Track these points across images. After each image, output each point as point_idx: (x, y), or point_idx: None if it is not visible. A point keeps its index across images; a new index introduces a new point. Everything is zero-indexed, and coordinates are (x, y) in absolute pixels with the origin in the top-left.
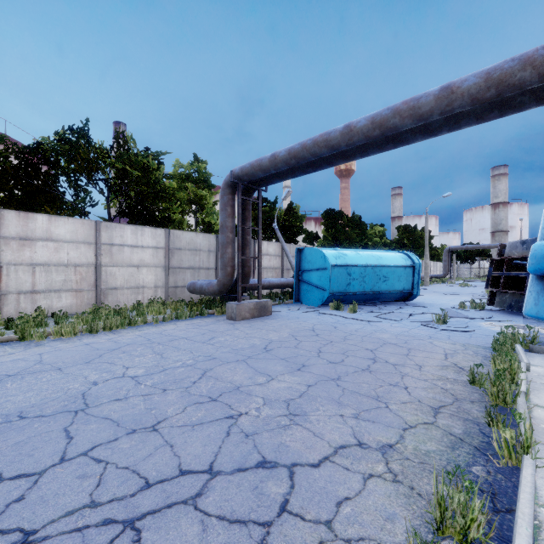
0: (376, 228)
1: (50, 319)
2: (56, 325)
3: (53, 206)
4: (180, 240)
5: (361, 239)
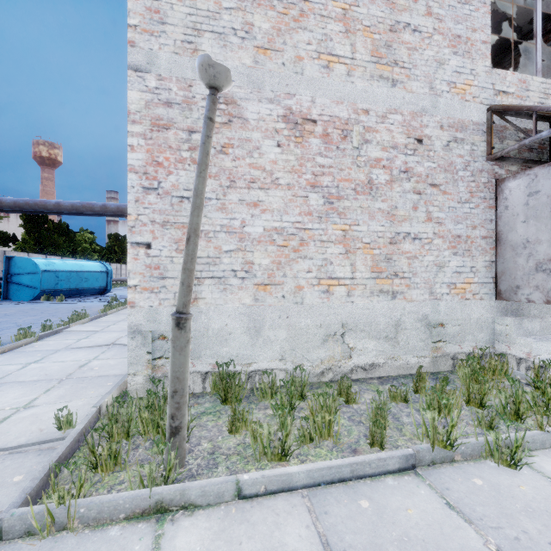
0: (87, 235)
1: None
2: None
3: None
4: None
5: (69, 245)
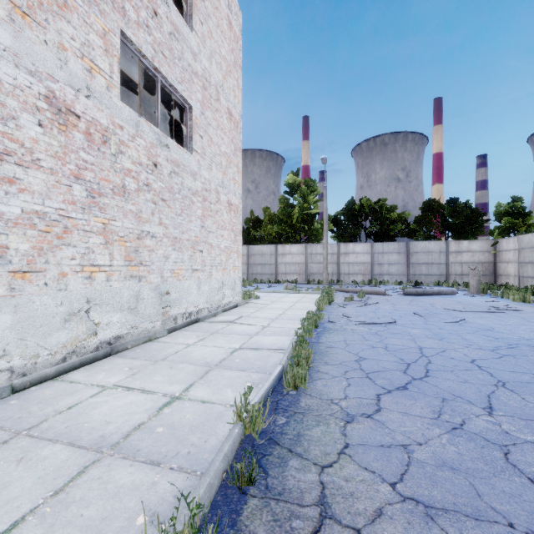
0: None
1: None
2: None
3: None
4: None
5: None
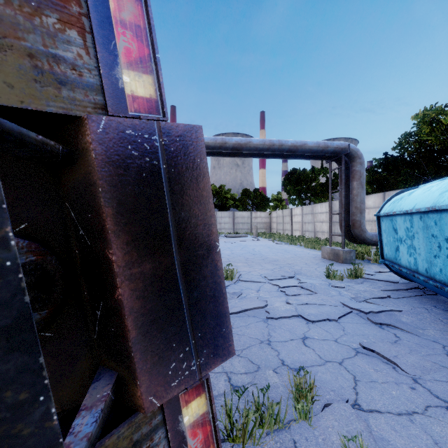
0: None
1: None
2: None
3: (427, 179)
4: None
5: None
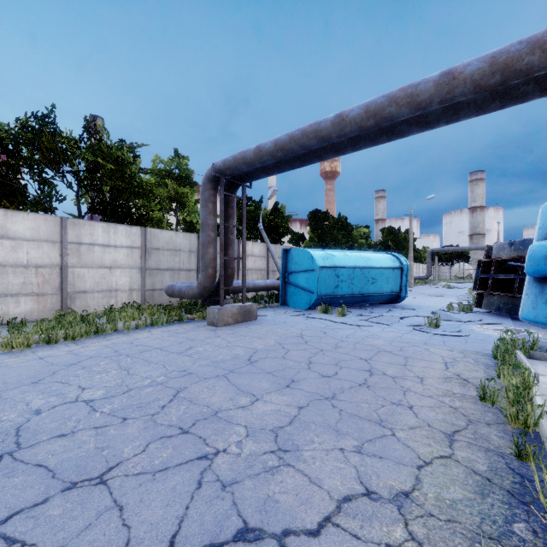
0: (362, 229)
1: (5, 327)
2: (10, 334)
3: (14, 201)
4: (158, 240)
5: (347, 240)
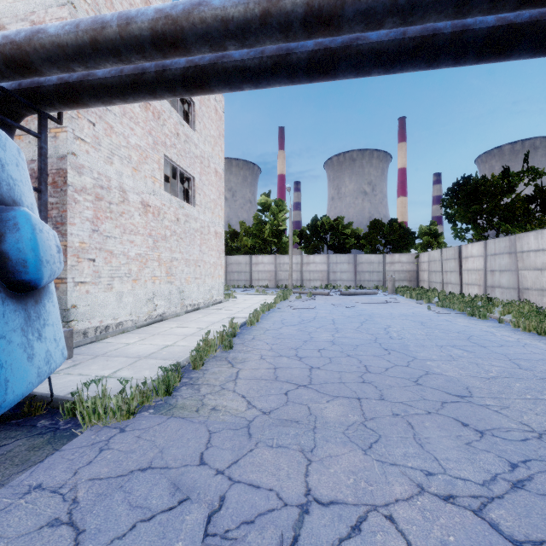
0: None
1: None
2: None
3: None
4: None
5: None
